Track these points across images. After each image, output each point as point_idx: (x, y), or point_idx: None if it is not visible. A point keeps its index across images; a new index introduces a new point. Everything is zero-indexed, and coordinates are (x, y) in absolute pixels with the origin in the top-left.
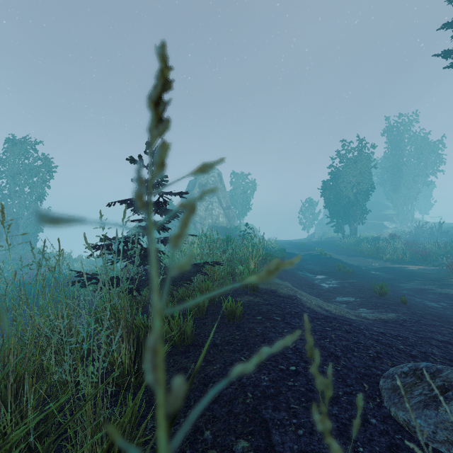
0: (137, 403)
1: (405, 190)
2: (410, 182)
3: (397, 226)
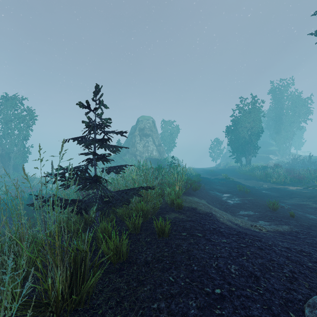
0: None
1: (284, 133)
2: (288, 127)
3: (279, 158)
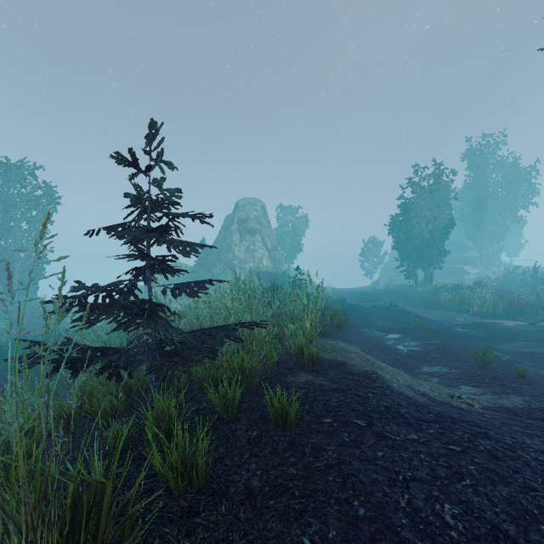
0: None
1: (490, 228)
2: (496, 218)
3: (480, 272)
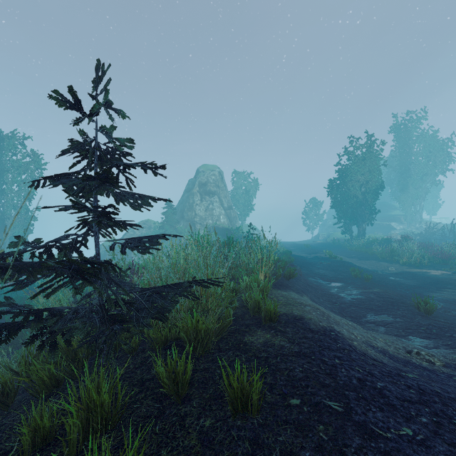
0: None
1: (413, 190)
2: (418, 182)
3: (405, 228)
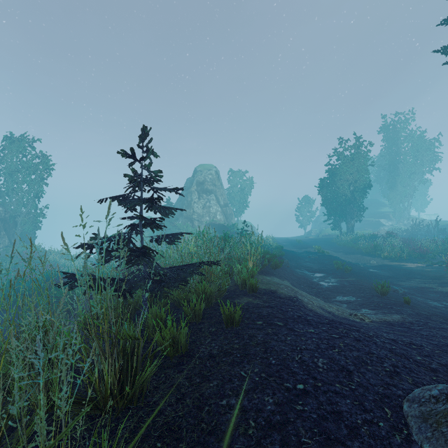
0: (114, 444)
1: (401, 188)
2: (406, 180)
3: (393, 224)
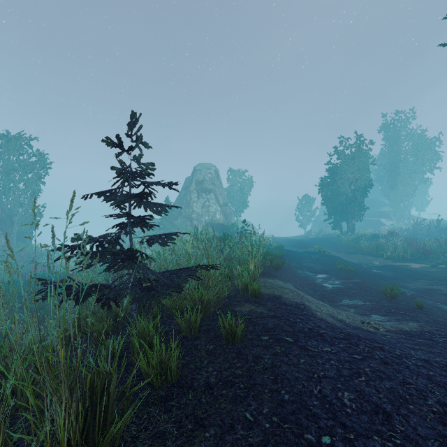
0: None
1: (402, 187)
2: (407, 179)
3: (394, 223)
